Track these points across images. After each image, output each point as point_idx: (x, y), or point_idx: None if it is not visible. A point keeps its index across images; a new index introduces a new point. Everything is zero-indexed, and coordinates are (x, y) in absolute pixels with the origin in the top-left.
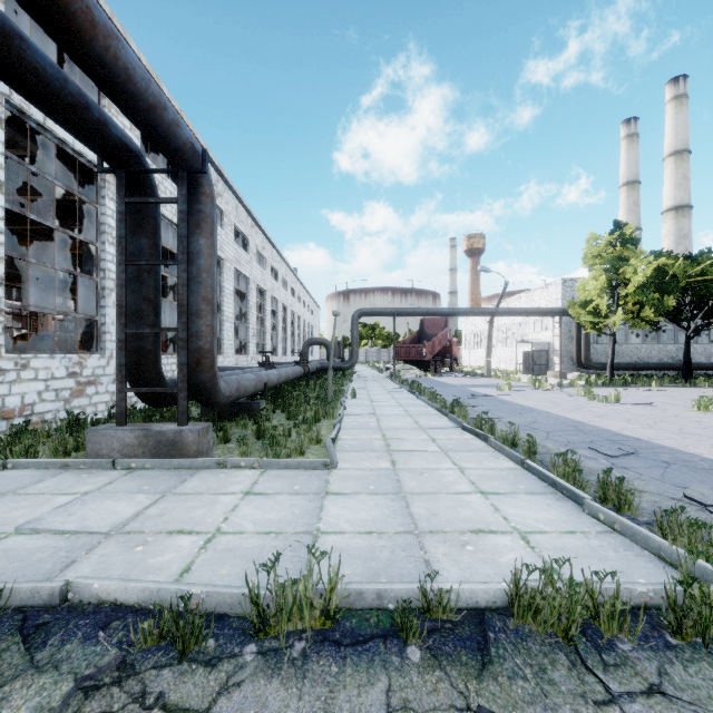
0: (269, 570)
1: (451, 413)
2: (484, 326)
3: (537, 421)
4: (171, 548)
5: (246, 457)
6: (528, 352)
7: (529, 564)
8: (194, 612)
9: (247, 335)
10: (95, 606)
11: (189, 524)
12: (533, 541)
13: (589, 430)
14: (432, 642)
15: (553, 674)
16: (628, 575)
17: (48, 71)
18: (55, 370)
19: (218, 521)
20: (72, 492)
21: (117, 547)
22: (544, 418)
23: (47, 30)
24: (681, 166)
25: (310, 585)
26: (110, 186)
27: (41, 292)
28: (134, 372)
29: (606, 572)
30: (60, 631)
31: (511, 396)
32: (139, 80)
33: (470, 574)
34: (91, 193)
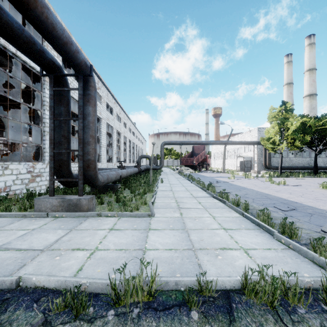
0: (120, 272)
1: (207, 190)
2: (221, 149)
3: (248, 194)
4: (73, 258)
5: (111, 211)
6: (242, 161)
7: (249, 265)
8: (82, 294)
9: (112, 153)
10: (33, 289)
11: (83, 245)
12: (250, 254)
13: (273, 198)
14: (204, 308)
15: (266, 326)
16: (299, 271)
17: (14, 25)
18: (21, 170)
19: (97, 244)
20: (27, 229)
21: (46, 257)
22: (251, 192)
23: (12, 3)
24: (312, 76)
25: (141, 279)
26: (47, 83)
27: (17, 133)
28: (57, 171)
29: (288, 270)
30: (14, 303)
31: (235, 181)
32: (59, 30)
33: (221, 271)
34: (39, 86)
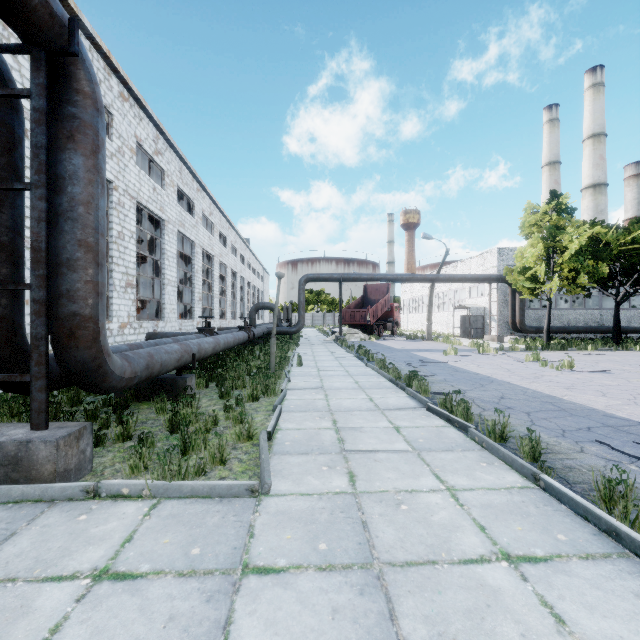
0: None
1: (408, 386)
2: (421, 293)
3: (506, 396)
4: None
5: (139, 472)
6: (465, 317)
7: None
8: None
9: (193, 300)
10: None
11: None
12: None
13: (573, 409)
14: None
15: None
16: None
17: None
18: None
19: None
20: None
21: None
22: (510, 391)
23: None
24: (598, 148)
25: None
26: None
27: None
28: None
29: None
30: None
31: (461, 361)
32: None
33: None
34: None
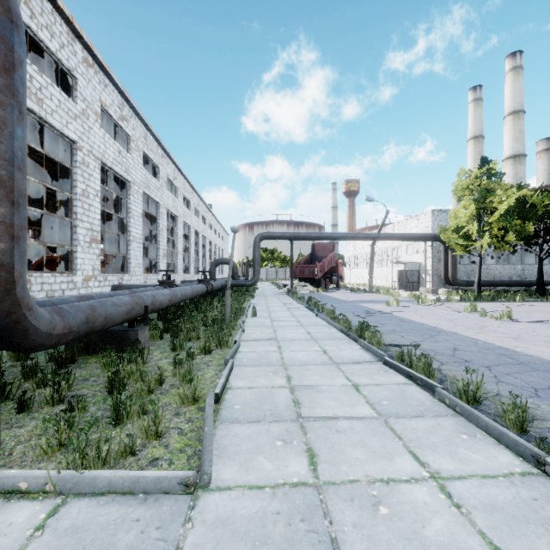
0: None
1: (360, 337)
2: (362, 250)
3: (459, 348)
4: None
5: (53, 452)
6: (402, 271)
7: None
8: None
9: (158, 256)
10: None
11: None
12: None
13: (532, 363)
14: None
15: None
16: None
17: None
18: None
19: None
20: None
21: None
22: (461, 342)
23: None
24: (518, 123)
25: None
26: None
27: None
28: None
29: None
30: None
31: (404, 312)
32: None
33: None
34: None
